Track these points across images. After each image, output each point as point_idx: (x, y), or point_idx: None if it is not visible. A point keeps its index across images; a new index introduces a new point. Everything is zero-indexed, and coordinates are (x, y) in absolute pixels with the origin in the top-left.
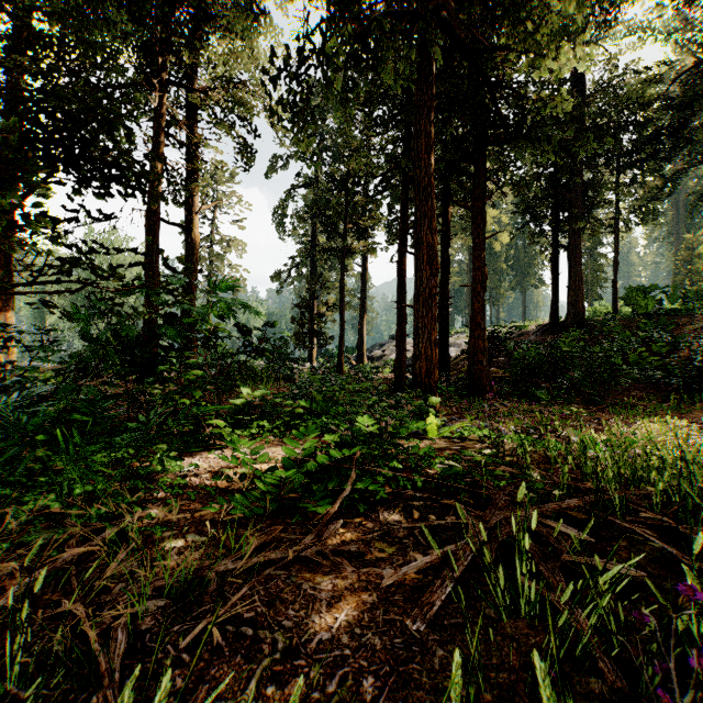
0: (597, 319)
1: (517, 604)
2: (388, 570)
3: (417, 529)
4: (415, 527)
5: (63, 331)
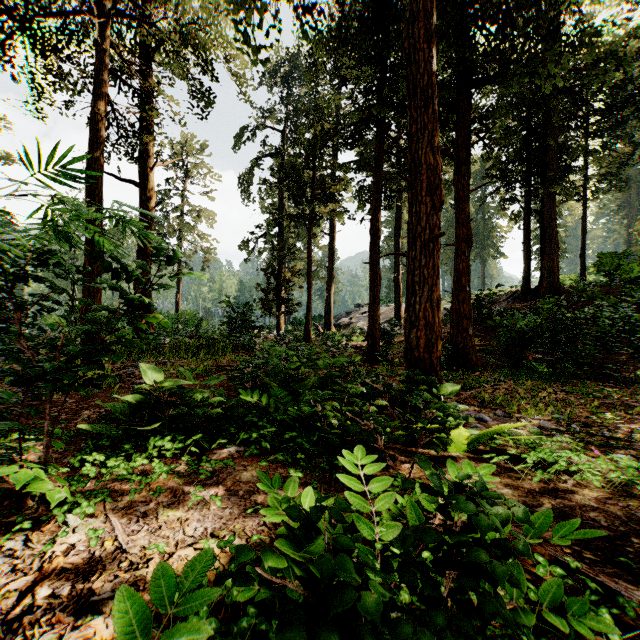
0: (570, 285)
1: None
2: None
3: None
4: None
5: None
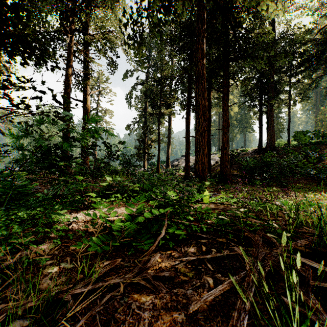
0: (280, 146)
1: (290, 324)
2: (190, 291)
3: (206, 259)
4: (204, 257)
5: (9, 145)
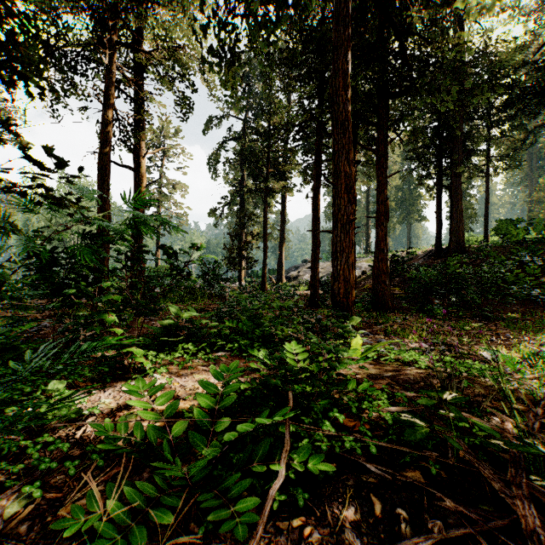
0: (473, 246)
1: None
2: None
3: None
4: (385, 542)
5: None
